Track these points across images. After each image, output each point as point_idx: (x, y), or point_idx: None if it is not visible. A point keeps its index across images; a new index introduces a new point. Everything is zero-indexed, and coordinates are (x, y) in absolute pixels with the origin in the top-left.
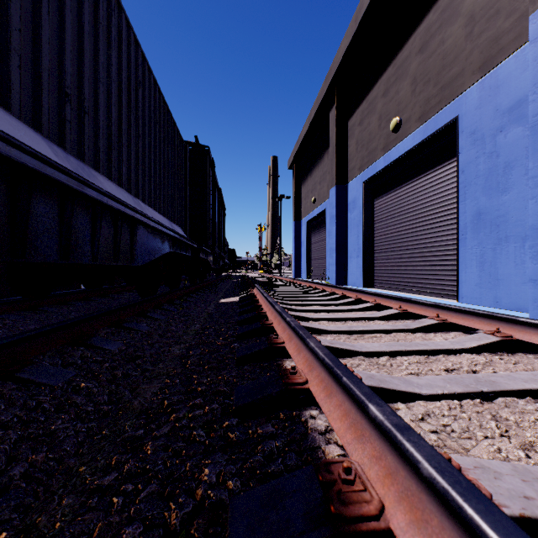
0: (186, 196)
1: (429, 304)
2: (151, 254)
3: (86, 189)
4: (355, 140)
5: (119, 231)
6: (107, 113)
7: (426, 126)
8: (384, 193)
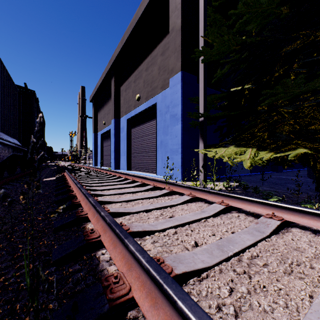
0: (20, 121)
1: (132, 175)
2: (3, 156)
3: None
4: (123, 98)
5: None
6: None
7: (148, 102)
8: (135, 126)
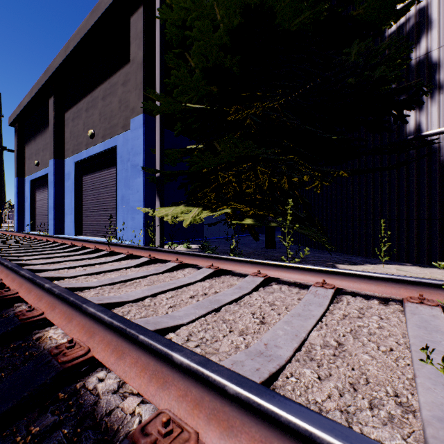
0: None
1: (72, 239)
2: None
3: None
4: (70, 130)
5: None
6: None
7: (105, 143)
8: (88, 173)
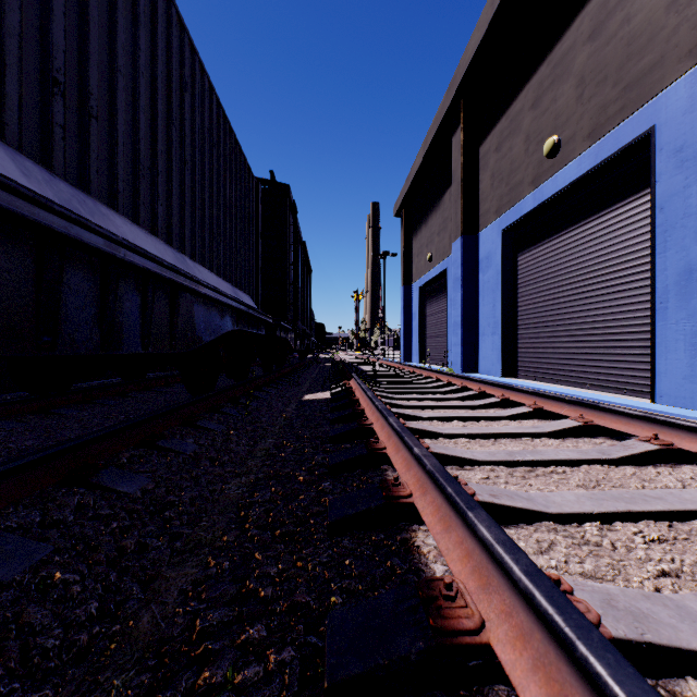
0: (257, 252)
1: (636, 415)
2: (204, 334)
3: (83, 234)
4: (489, 173)
5: (150, 302)
6: (131, 122)
7: (600, 145)
8: (533, 245)
